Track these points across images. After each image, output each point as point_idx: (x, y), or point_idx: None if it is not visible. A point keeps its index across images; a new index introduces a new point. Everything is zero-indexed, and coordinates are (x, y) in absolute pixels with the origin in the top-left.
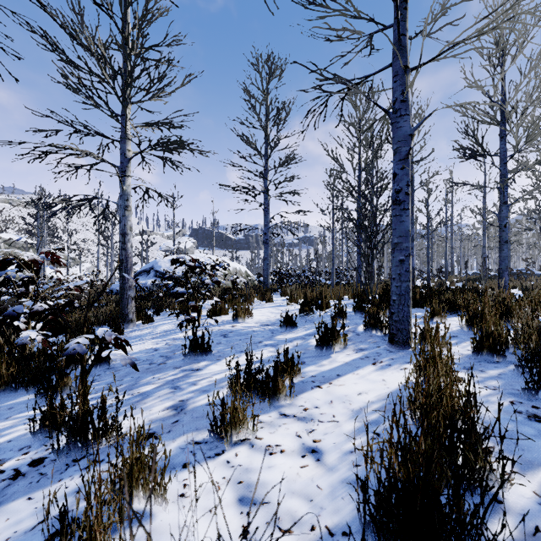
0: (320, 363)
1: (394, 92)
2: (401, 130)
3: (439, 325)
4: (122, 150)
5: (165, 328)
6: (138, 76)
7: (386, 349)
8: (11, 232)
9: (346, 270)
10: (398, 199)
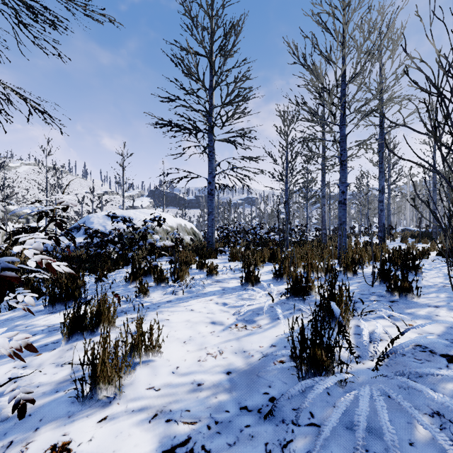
0: None
1: None
2: None
3: None
4: None
5: None
6: None
7: None
8: None
9: (297, 226)
10: None
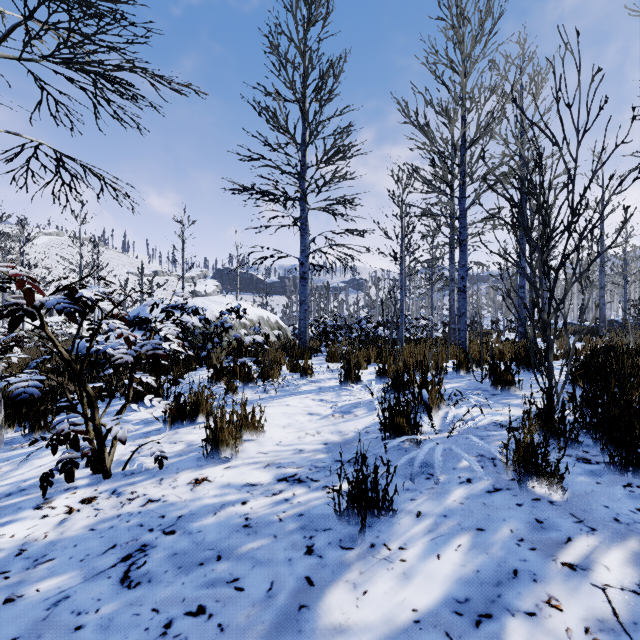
0: None
1: None
2: None
3: None
4: None
5: (34, 469)
6: None
7: None
8: None
9: (417, 319)
10: None
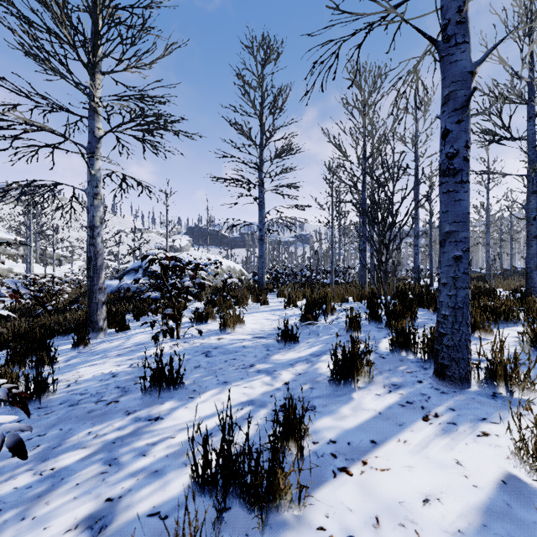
0: (339, 410)
1: (445, 12)
2: (458, 65)
3: (518, 355)
4: (91, 127)
5: (138, 339)
6: (104, 34)
7: (434, 387)
8: (1, 229)
9: (345, 268)
10: (452, 167)
